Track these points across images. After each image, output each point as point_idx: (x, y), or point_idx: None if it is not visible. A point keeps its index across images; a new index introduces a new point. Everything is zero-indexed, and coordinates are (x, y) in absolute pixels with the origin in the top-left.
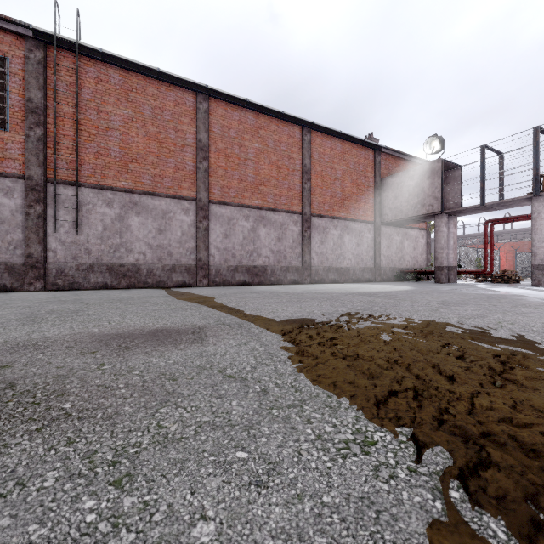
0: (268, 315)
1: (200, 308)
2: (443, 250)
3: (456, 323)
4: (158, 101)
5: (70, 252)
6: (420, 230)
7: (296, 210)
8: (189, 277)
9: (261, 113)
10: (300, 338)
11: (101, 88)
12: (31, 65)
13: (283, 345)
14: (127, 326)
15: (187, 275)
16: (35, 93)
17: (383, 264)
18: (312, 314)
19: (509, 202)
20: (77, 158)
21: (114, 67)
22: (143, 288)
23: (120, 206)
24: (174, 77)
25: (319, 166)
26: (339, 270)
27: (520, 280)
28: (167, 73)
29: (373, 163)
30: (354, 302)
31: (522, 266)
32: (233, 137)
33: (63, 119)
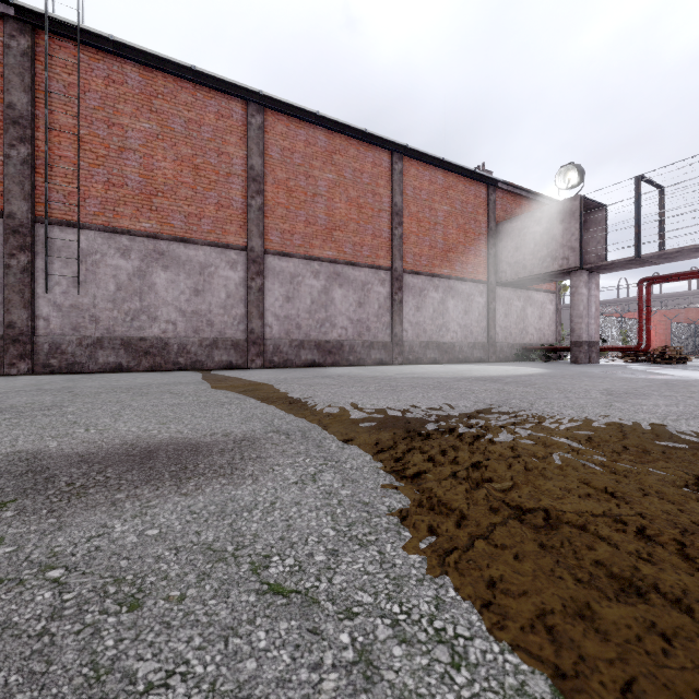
0: (350, 414)
1: (244, 402)
2: (582, 319)
3: (665, 430)
4: (194, 112)
5: (69, 320)
6: (547, 293)
7: (383, 264)
8: (237, 355)
9: (336, 132)
10: (413, 463)
11: (113, 92)
12: (12, 56)
13: (385, 480)
14: (111, 437)
15: (234, 353)
16: (18, 96)
17: (499, 339)
18: (420, 412)
19: (675, 253)
20: (78, 188)
21: (131, 63)
22: (172, 371)
23: (140, 257)
24: (216, 79)
25: (414, 205)
26: (441, 346)
27: (687, 359)
28: (205, 73)
29: (486, 203)
30: (475, 391)
31: (679, 341)
32: (297, 164)
33: (59, 134)
